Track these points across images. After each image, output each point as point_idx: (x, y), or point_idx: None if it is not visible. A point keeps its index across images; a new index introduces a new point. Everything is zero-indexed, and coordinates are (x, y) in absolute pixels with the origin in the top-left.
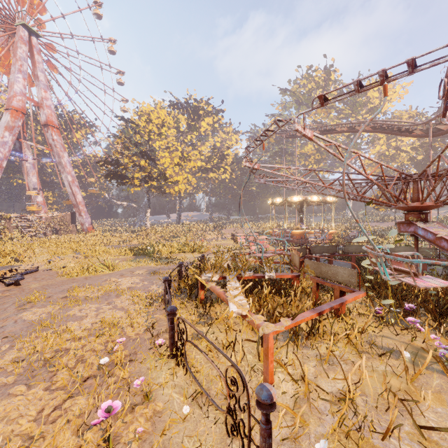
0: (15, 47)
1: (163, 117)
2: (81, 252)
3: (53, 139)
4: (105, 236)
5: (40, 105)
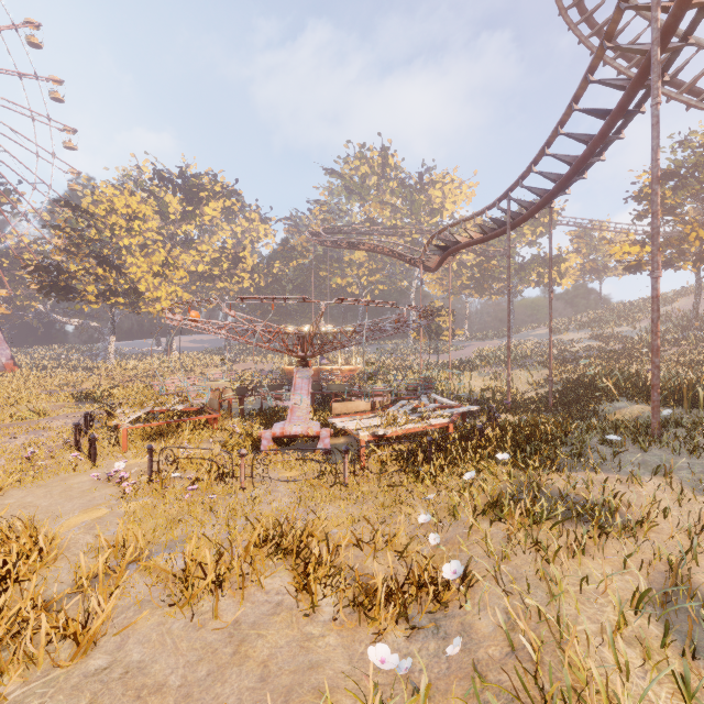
0: None
1: (135, 206)
2: None
3: None
4: (37, 377)
5: None
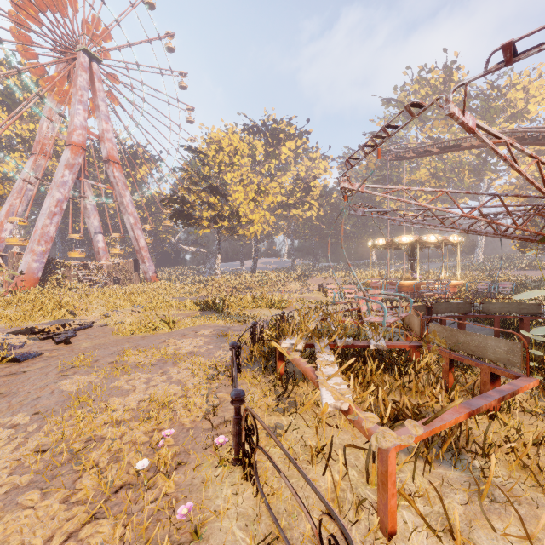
0: (76, 76)
1: (236, 143)
2: (141, 305)
3: (114, 176)
4: (170, 286)
5: (101, 138)
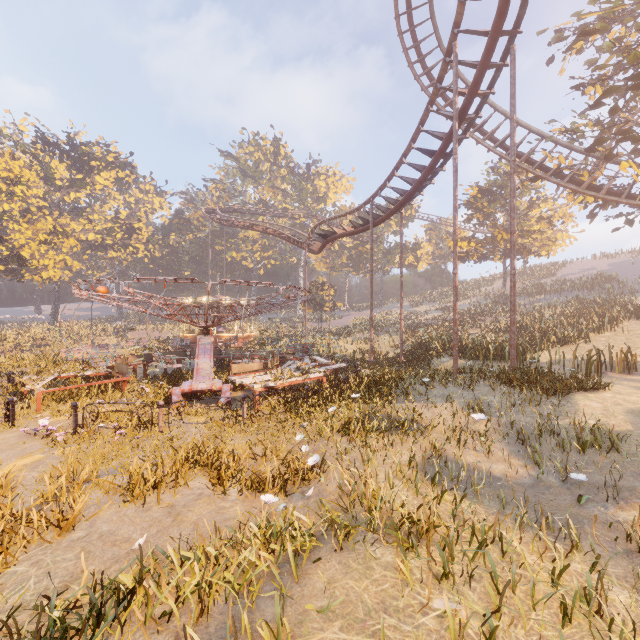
0: None
1: (18, 170)
2: None
3: None
4: None
5: None
